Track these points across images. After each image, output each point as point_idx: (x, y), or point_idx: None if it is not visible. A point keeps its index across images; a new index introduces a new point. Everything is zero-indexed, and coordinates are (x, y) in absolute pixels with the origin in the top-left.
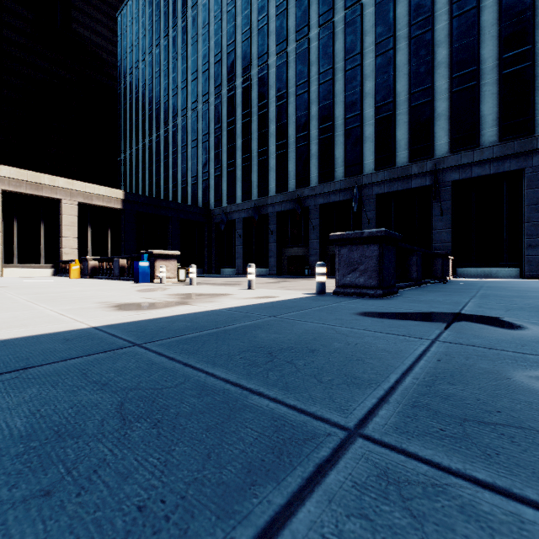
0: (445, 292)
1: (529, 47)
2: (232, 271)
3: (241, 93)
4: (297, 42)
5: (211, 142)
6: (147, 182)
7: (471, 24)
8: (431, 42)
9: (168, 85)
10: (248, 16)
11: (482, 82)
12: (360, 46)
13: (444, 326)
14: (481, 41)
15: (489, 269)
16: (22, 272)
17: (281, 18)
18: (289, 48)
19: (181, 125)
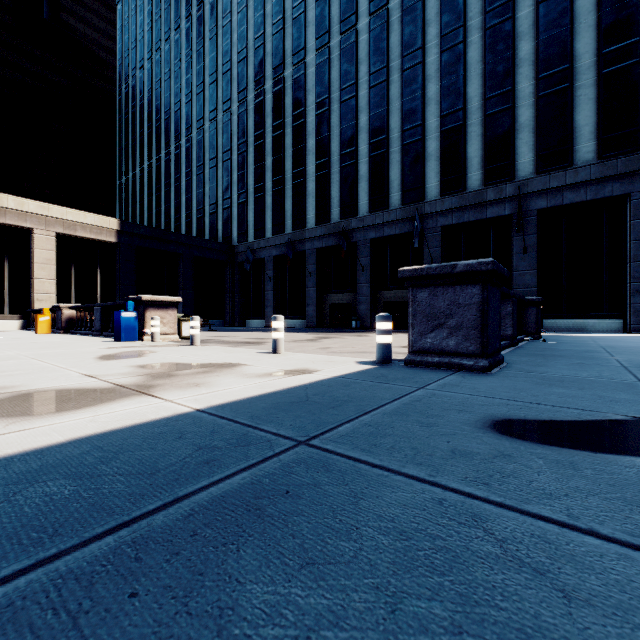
0: (569, 359)
1: (636, 39)
2: (260, 323)
3: (271, 100)
4: (342, 35)
5: (234, 161)
6: (154, 211)
7: (562, 11)
8: (512, 34)
9: (181, 89)
10: (280, 2)
11: (577, 85)
12: (422, 39)
13: None
14: (575, 32)
15: (585, 321)
16: None
17: (322, 5)
18: (332, 42)
19: (196, 140)
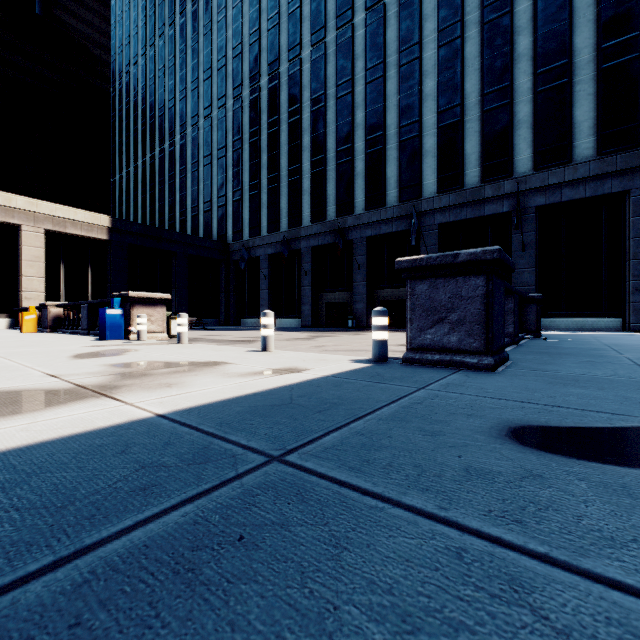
0: (577, 357)
1: (636, 34)
2: (255, 322)
3: (267, 96)
4: (338, 30)
5: (229, 158)
6: (149, 209)
7: (561, 5)
8: (510, 28)
9: (175, 86)
10: None
11: (576, 80)
12: (419, 34)
13: None
14: (574, 27)
15: (583, 320)
16: None
17: None
18: (328, 37)
19: (191, 137)
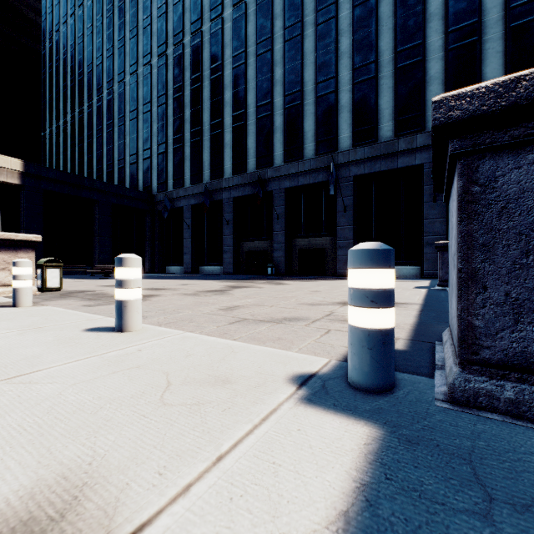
0: None
1: None
2: (179, 269)
3: (190, 54)
4: None
5: (154, 113)
6: (77, 161)
7: None
8: None
9: (103, 44)
10: None
11: (485, 38)
12: None
13: None
14: None
15: None
16: None
17: None
18: None
19: (118, 93)
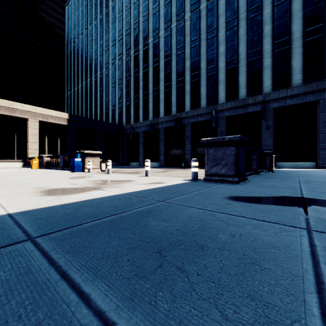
0: (278, 179)
1: (322, 24)
2: (136, 164)
3: (142, 54)
4: (177, 22)
5: (124, 84)
6: (84, 109)
7: (285, 10)
8: (261, 21)
9: (97, 48)
10: (146, 5)
11: (293, 46)
12: (216, 24)
13: (302, 211)
14: (292, 21)
15: (297, 163)
16: (2, 165)
17: (167, 7)
18: (172, 25)
19: (105, 74)
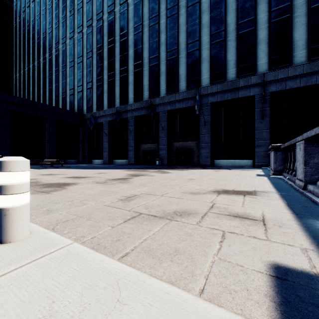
0: None
1: None
2: (100, 161)
3: (107, 25)
4: None
5: (84, 63)
6: (36, 93)
7: None
8: None
9: (52, 20)
10: None
11: (295, 15)
12: None
13: None
14: None
15: None
16: None
17: None
18: None
19: (61, 50)
